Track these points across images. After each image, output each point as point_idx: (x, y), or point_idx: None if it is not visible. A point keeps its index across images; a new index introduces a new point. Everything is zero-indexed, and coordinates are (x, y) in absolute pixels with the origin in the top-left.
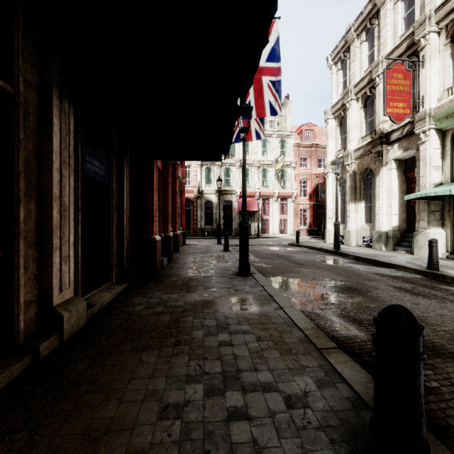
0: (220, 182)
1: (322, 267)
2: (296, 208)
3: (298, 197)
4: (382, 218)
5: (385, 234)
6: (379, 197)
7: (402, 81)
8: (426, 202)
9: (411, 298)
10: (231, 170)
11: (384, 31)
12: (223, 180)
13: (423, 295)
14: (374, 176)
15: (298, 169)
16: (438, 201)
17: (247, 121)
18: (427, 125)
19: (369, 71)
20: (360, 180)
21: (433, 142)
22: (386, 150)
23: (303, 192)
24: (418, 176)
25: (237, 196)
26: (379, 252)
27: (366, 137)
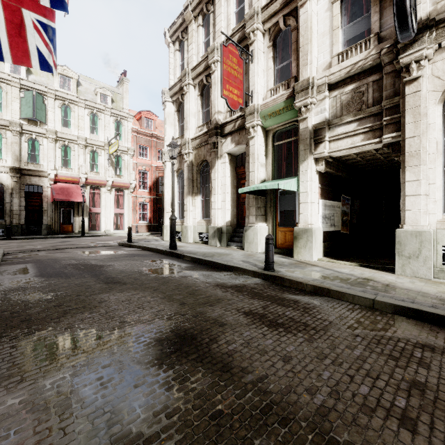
0: (20, 157)
1: (147, 285)
2: (134, 201)
3: (137, 189)
4: (218, 213)
5: (220, 229)
6: (215, 191)
7: (237, 66)
8: (255, 197)
9: (274, 339)
10: (40, 143)
11: (219, 19)
12: (24, 154)
13: (282, 325)
14: (210, 169)
15: (137, 158)
16: (263, 197)
17: (17, 27)
18: (256, 120)
19: (205, 56)
20: (197, 172)
21: (260, 139)
22: (221, 143)
23: (143, 184)
24: (247, 172)
25: (50, 180)
26: (215, 250)
27: (203, 127)
